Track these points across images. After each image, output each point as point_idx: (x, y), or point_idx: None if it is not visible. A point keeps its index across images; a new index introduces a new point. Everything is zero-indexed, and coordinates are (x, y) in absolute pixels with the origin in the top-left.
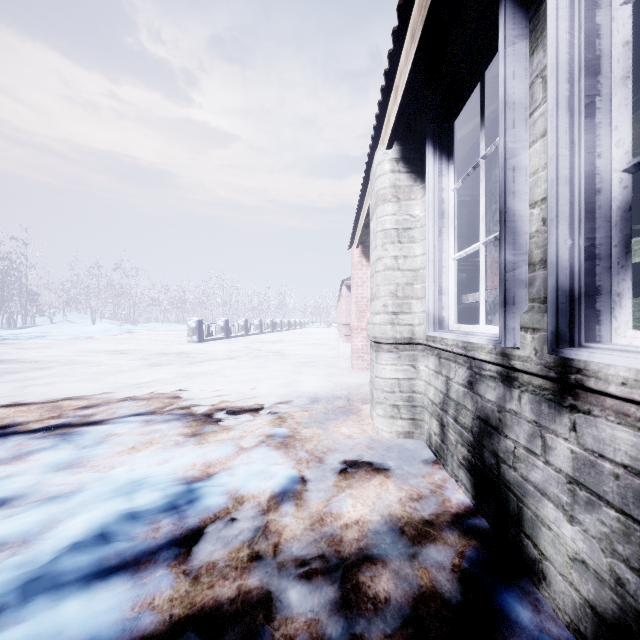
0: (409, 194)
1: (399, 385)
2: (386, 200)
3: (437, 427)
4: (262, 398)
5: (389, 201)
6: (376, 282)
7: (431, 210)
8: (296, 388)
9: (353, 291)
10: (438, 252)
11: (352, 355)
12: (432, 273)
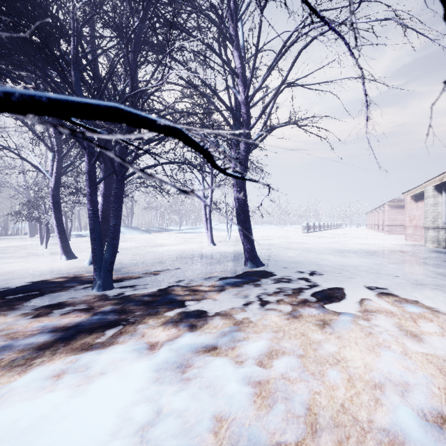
0: (437, 196)
1: (434, 237)
2: (431, 197)
3: (444, 243)
4: (384, 244)
5: (431, 198)
6: (427, 215)
7: (443, 203)
8: (391, 243)
9: (407, 212)
10: (445, 210)
11: (406, 236)
12: (443, 214)
